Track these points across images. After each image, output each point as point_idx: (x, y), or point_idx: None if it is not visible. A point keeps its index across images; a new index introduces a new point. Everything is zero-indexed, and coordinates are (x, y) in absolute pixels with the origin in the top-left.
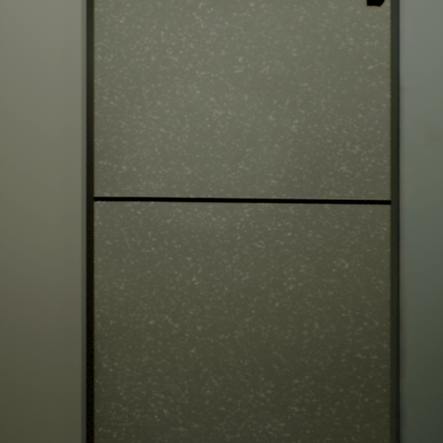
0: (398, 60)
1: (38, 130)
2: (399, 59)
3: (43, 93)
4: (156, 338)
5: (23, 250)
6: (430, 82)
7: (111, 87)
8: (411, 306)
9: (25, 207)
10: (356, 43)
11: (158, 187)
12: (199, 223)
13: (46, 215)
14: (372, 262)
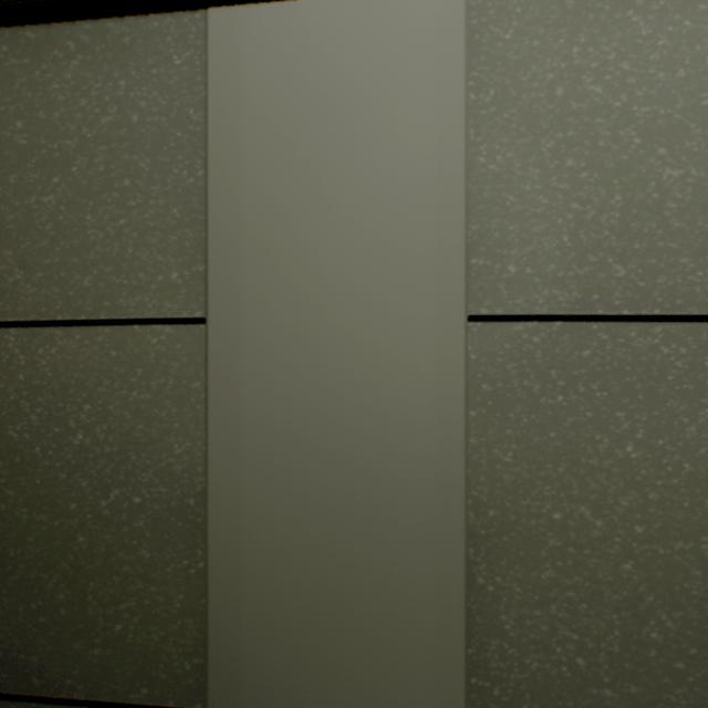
0: None
1: (397, 214)
2: None
3: (405, 157)
4: (563, 541)
5: (375, 398)
6: None
7: (490, 142)
8: None
9: (377, 332)
10: None
11: (568, 299)
12: (638, 357)
13: (410, 344)
14: None
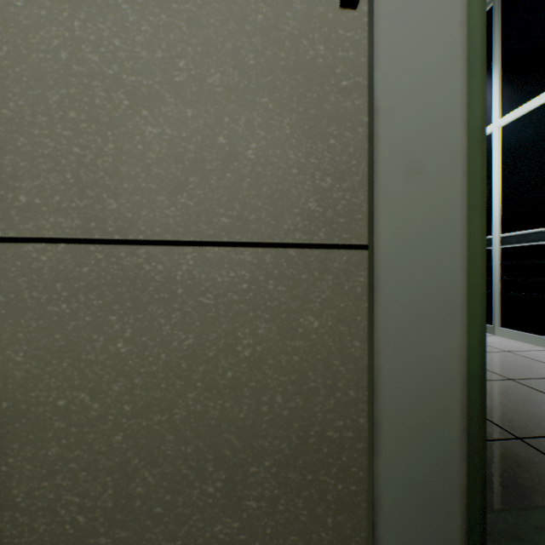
0: (373, 76)
1: None
2: (374, 74)
3: None
4: (68, 423)
5: None
6: (410, 104)
7: (5, 90)
8: (388, 371)
9: None
10: (327, 52)
11: (71, 225)
12: (128, 273)
13: None
14: (346, 320)
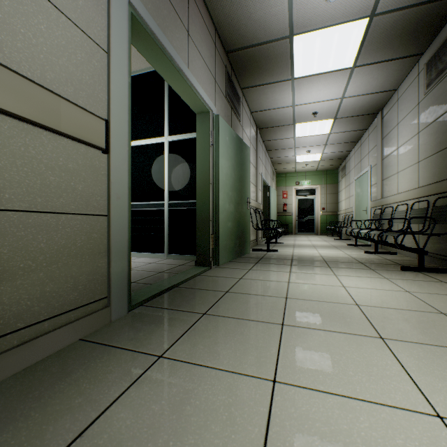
0: (110, 174)
1: None
2: (111, 173)
3: None
4: (24, 272)
5: None
6: (118, 182)
7: (0, 157)
8: (114, 246)
9: None
10: (99, 164)
11: (26, 206)
12: (45, 222)
13: None
14: (103, 234)
